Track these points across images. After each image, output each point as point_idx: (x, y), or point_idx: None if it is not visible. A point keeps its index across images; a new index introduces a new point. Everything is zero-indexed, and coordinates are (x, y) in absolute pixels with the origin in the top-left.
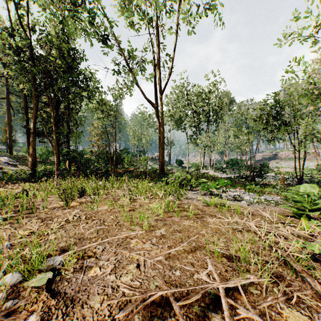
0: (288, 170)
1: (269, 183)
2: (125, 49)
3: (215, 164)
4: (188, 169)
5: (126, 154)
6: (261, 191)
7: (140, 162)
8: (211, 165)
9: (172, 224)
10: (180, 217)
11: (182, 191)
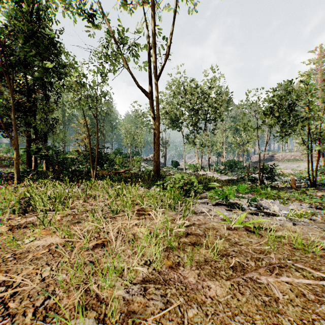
0: (288, 171)
1: (277, 186)
2: (113, 31)
3: (213, 165)
4: (185, 171)
5: (118, 155)
6: (277, 197)
7: (133, 163)
8: (211, 166)
9: (183, 302)
10: (196, 267)
11: (186, 200)
